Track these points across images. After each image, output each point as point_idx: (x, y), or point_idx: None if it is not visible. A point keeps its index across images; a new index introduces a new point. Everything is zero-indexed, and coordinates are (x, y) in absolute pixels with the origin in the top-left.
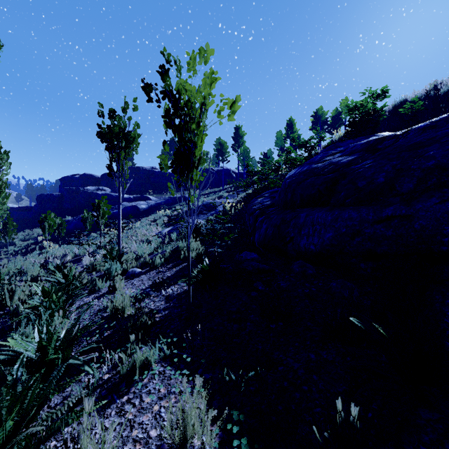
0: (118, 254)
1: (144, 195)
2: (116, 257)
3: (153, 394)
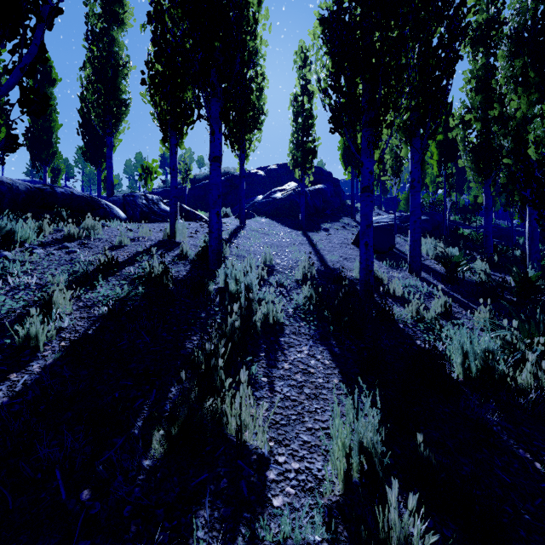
0: None
1: None
2: None
3: None
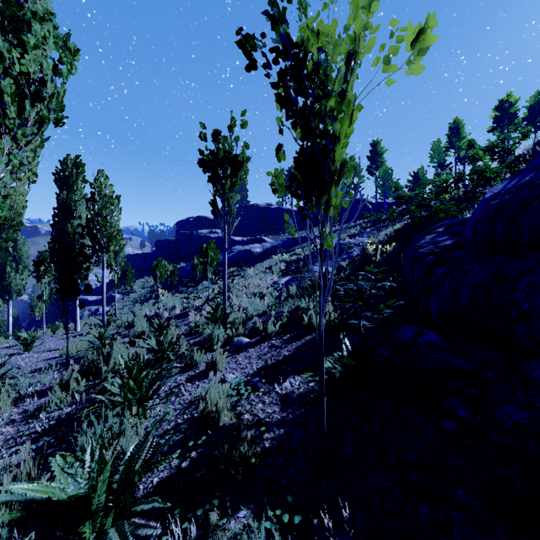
0: (222, 314)
1: (258, 237)
2: (220, 319)
3: None
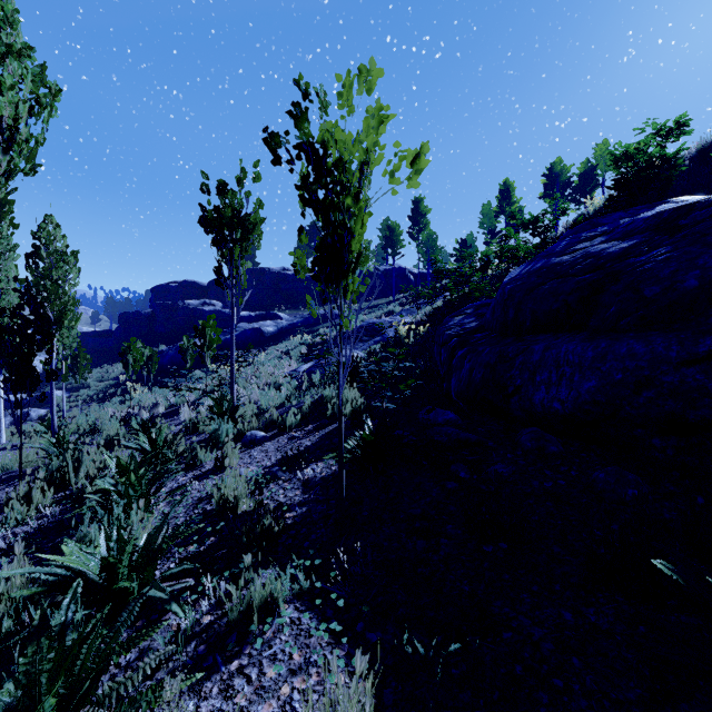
0: (230, 407)
1: (271, 311)
2: (228, 412)
3: (281, 662)
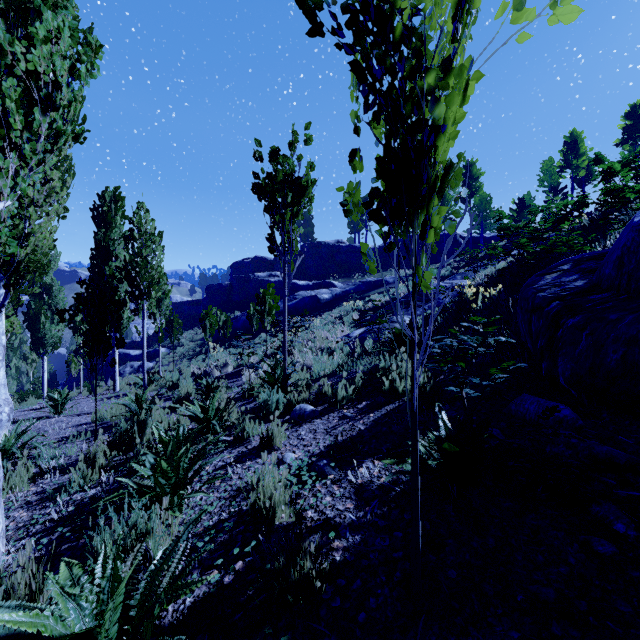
0: (281, 375)
1: (326, 280)
2: (279, 380)
3: None
